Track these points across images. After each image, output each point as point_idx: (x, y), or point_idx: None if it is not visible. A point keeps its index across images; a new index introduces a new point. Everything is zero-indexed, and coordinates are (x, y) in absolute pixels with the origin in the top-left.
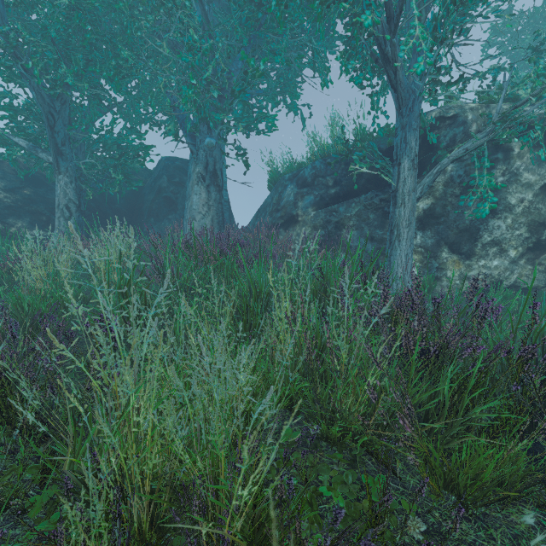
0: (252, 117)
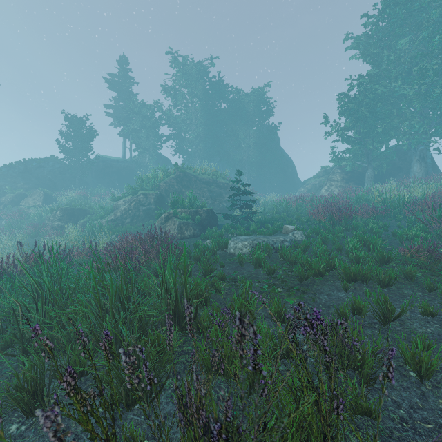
0: (441, 132)
